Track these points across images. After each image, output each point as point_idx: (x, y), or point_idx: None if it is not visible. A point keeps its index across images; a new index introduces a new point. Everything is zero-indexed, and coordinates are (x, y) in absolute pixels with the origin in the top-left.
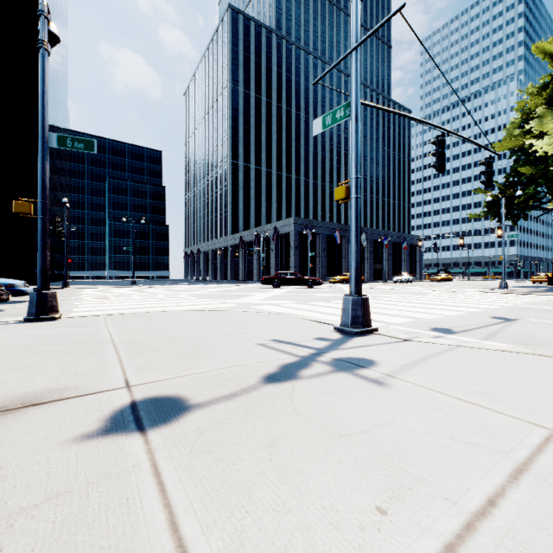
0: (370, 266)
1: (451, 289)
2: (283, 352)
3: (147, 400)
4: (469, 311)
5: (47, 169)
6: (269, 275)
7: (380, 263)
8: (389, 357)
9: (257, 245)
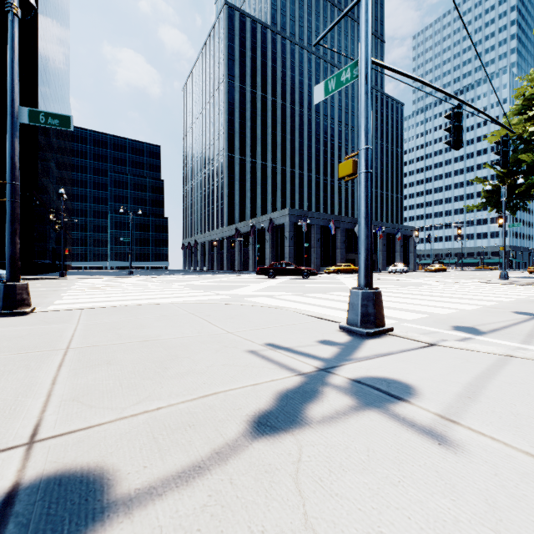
0: None
1: (450, 280)
2: (281, 367)
3: (41, 483)
4: (484, 304)
5: (16, 147)
6: (264, 265)
7: (374, 254)
8: (428, 377)
9: (253, 236)
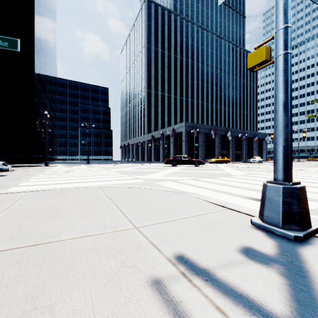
0: (233, 152)
1: (298, 168)
2: None
3: None
4: None
5: None
6: (169, 158)
7: (239, 151)
8: None
9: (162, 140)
